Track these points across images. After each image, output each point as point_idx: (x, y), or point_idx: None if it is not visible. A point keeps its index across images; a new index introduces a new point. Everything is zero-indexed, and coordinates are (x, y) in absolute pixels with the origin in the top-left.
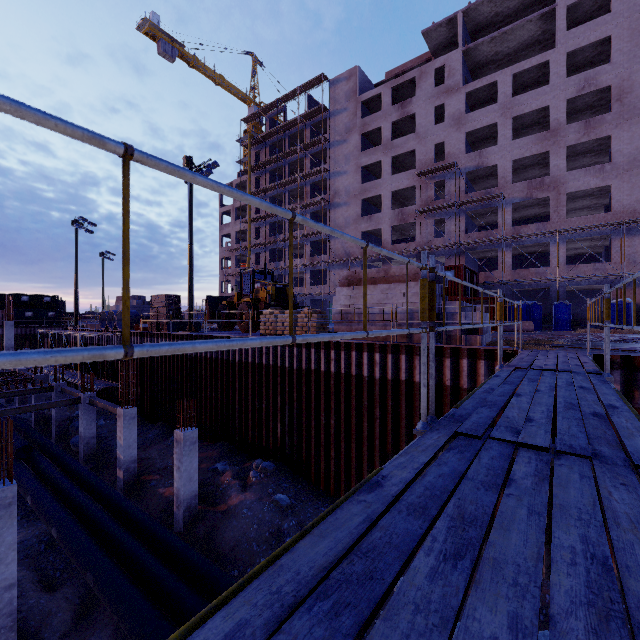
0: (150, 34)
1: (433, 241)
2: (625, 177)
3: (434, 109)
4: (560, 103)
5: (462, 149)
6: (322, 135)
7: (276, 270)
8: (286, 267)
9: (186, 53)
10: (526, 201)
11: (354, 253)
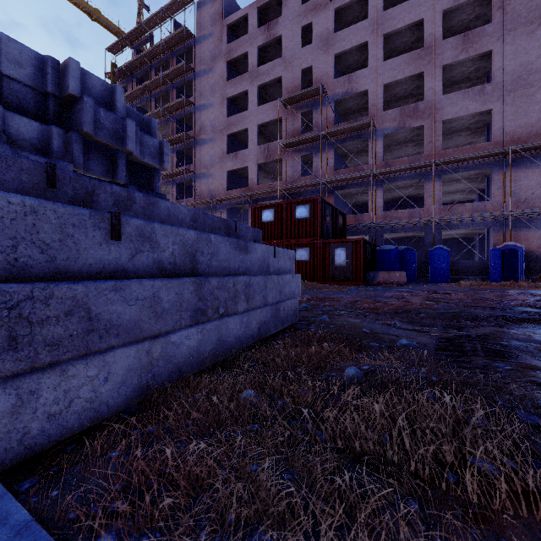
0: None
1: (300, 180)
2: (508, 99)
3: (301, 30)
4: (436, 15)
5: (330, 73)
6: (184, 61)
7: None
8: None
9: None
10: (399, 134)
11: (220, 195)
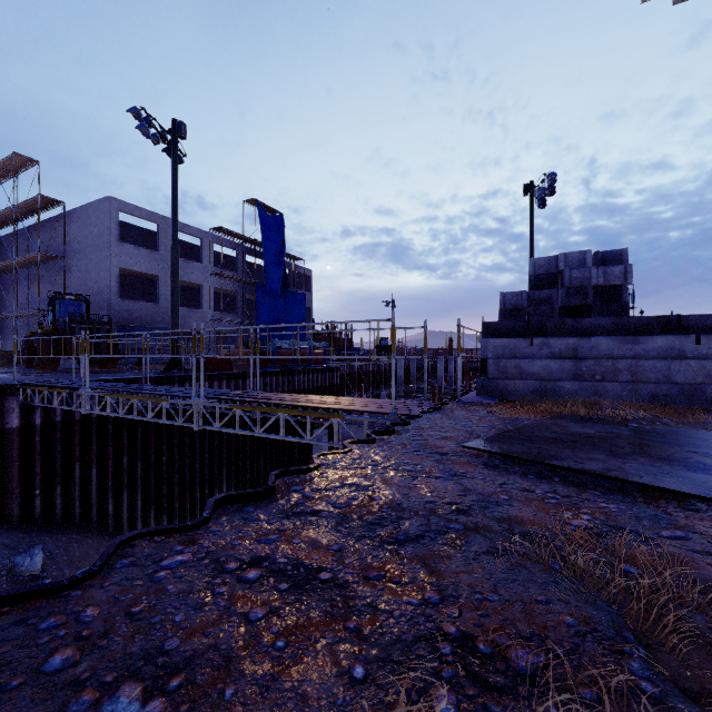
0: None
1: None
2: None
3: None
4: None
5: None
6: None
7: None
8: None
9: None
10: None
11: None
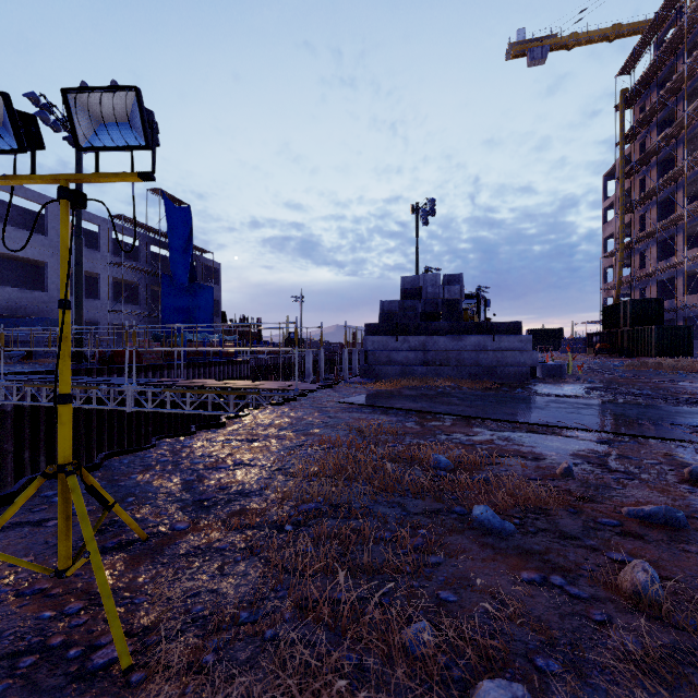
0: (518, 54)
1: None
2: None
3: None
4: None
5: None
6: None
7: (665, 272)
8: (667, 265)
9: (559, 40)
10: None
11: None
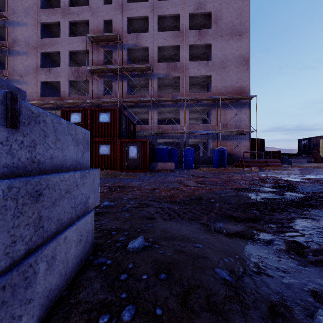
0: None
1: (103, 97)
2: (218, 71)
3: None
4: (186, 14)
5: (124, 29)
6: None
7: None
8: None
9: None
10: (166, 80)
11: (34, 100)
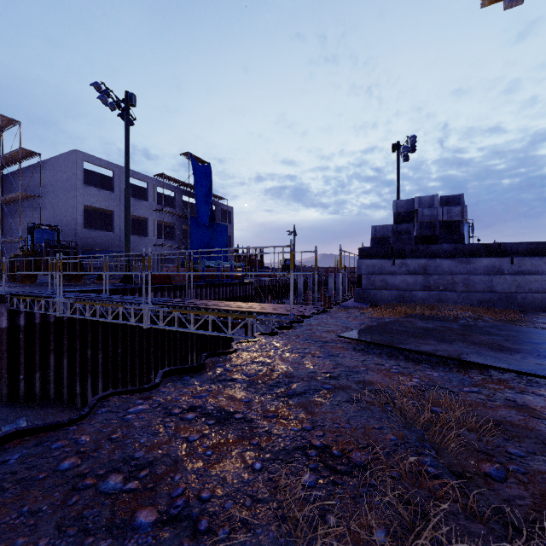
0: None
1: None
2: None
3: None
4: None
5: None
6: None
7: None
8: None
9: None
10: None
11: None
